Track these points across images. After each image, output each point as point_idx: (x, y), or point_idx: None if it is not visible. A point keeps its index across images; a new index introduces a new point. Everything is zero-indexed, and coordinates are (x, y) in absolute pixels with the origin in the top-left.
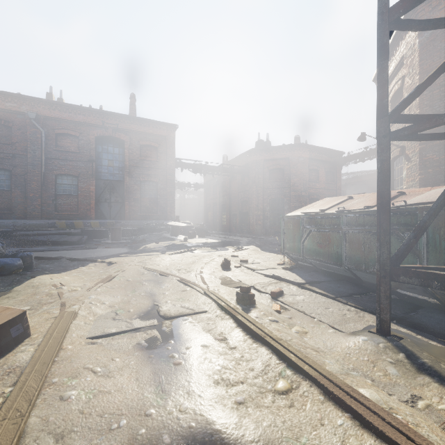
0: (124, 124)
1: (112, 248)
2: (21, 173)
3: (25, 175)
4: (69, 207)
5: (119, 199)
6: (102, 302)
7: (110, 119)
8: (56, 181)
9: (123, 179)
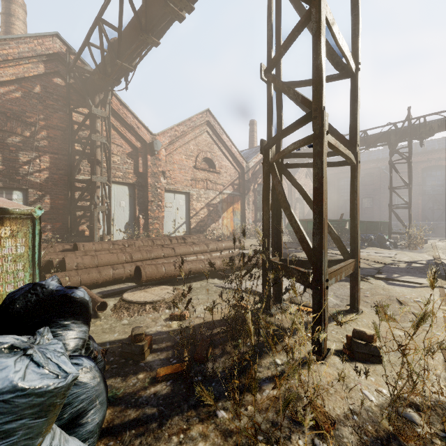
0: (445, 154)
1: (437, 238)
2: (377, 198)
3: (379, 199)
4: (404, 214)
5: (441, 207)
6: (441, 243)
7: (433, 154)
8: (396, 200)
9: (444, 192)
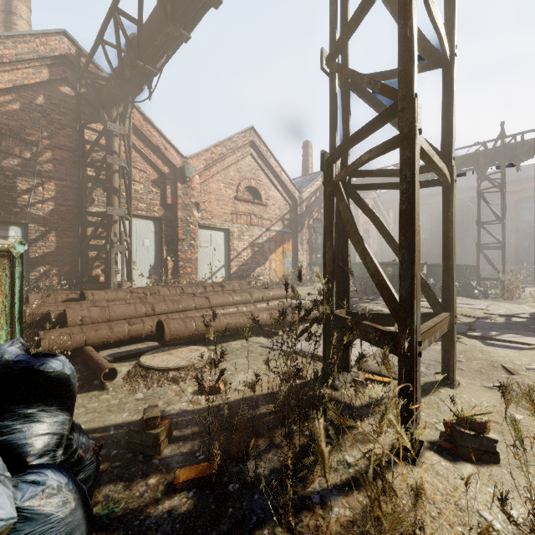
0: None
1: (534, 285)
2: (459, 237)
3: (462, 238)
4: (492, 256)
5: None
6: None
7: (529, 182)
8: (482, 239)
9: None
